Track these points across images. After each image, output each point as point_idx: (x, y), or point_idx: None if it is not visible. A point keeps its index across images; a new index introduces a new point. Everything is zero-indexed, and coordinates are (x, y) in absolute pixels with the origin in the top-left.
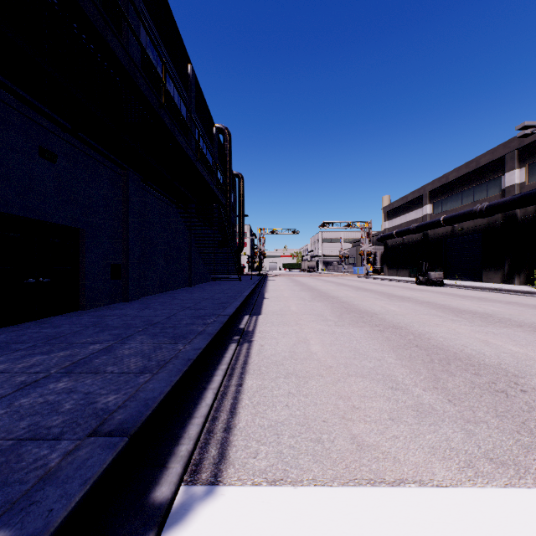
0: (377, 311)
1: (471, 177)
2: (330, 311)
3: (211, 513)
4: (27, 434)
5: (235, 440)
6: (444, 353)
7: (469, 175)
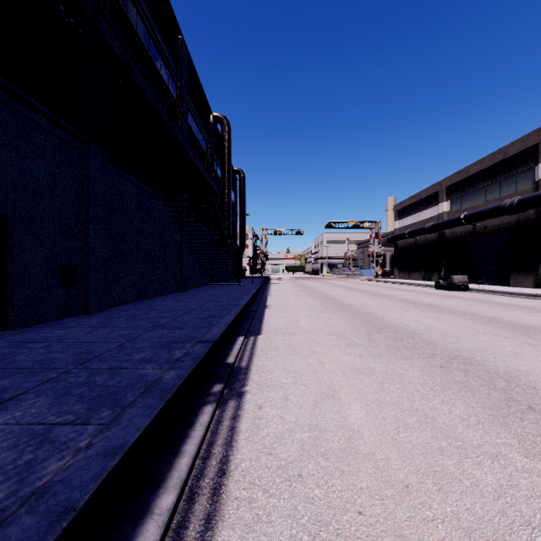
0: (414, 327)
1: (497, 169)
2: (352, 327)
3: None
4: None
5: None
6: None
7: (494, 167)
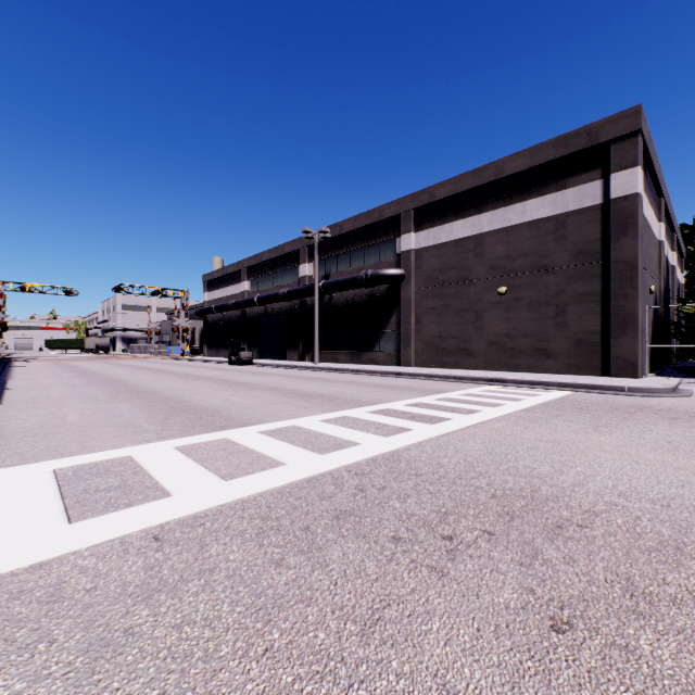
0: (161, 389)
1: (280, 261)
2: (106, 393)
3: None
4: None
5: None
6: (188, 408)
7: (278, 259)
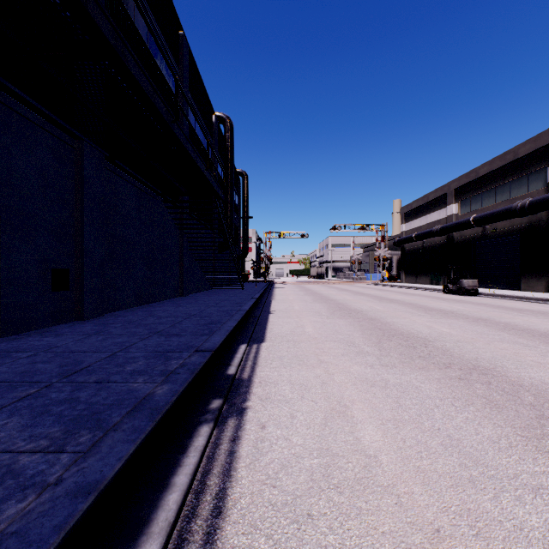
0: (426, 334)
1: (507, 170)
2: (361, 334)
3: None
4: None
5: None
6: None
7: (504, 168)
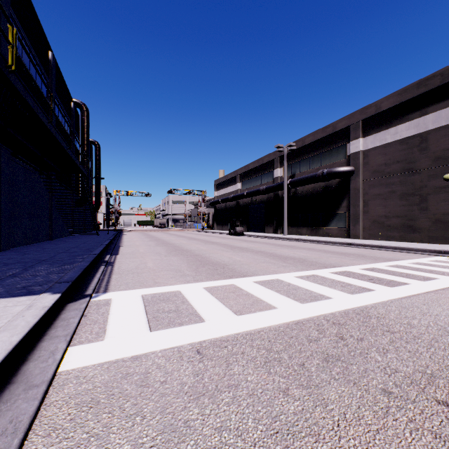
0: (193, 249)
1: (260, 168)
2: (165, 250)
3: (106, 295)
4: (25, 286)
5: (111, 287)
6: (209, 262)
7: (259, 167)
